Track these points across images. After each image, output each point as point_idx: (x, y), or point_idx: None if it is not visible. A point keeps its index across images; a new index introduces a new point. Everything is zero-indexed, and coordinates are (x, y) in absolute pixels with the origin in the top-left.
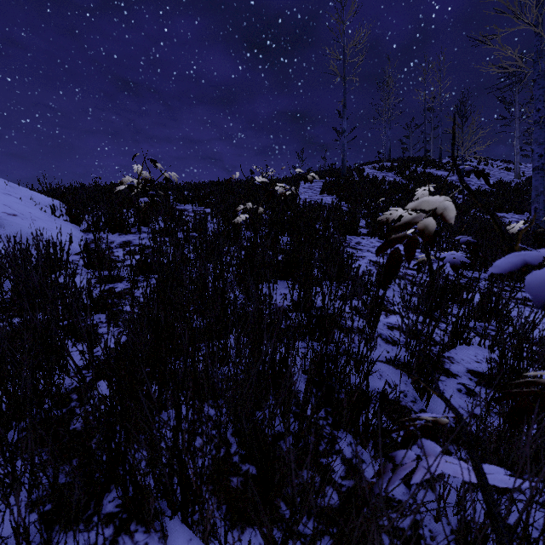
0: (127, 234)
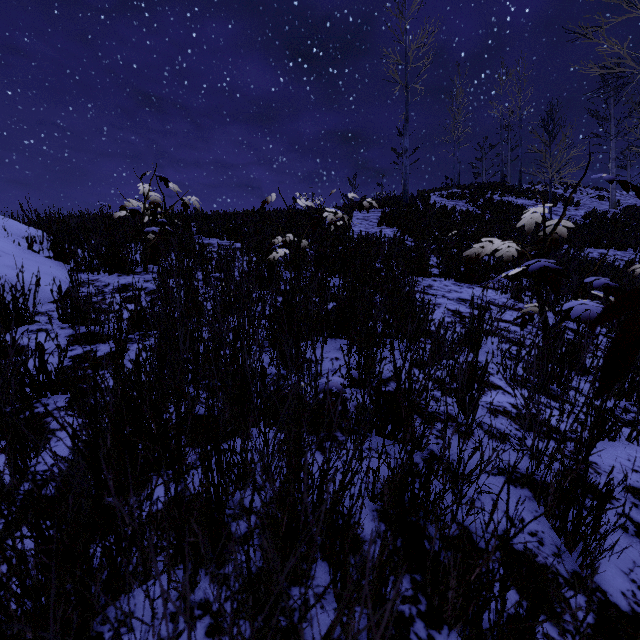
0: (129, 275)
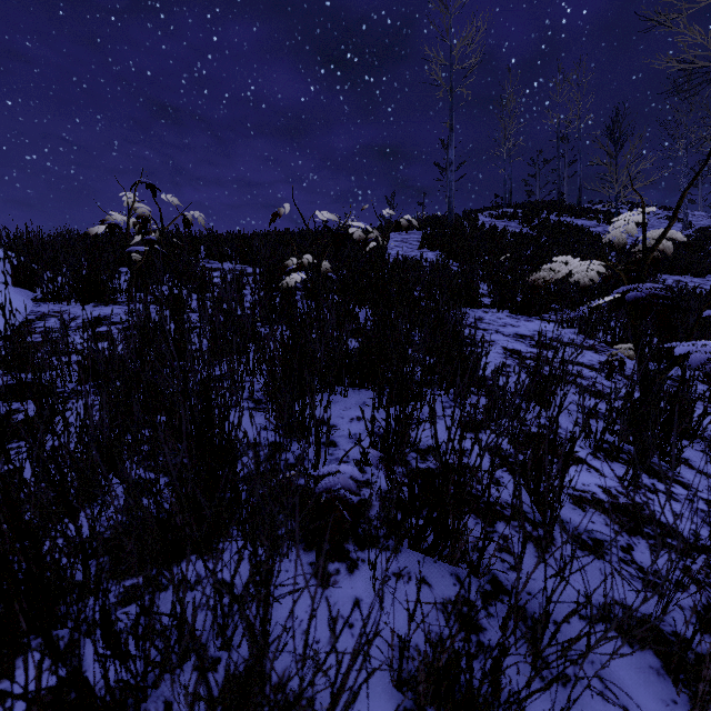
0: (108, 305)
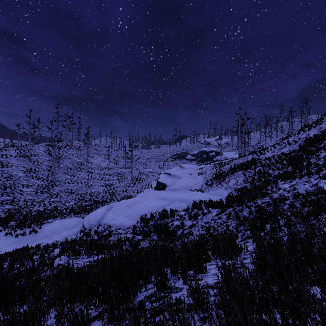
0: None
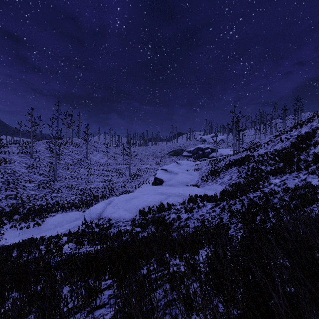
0: None
